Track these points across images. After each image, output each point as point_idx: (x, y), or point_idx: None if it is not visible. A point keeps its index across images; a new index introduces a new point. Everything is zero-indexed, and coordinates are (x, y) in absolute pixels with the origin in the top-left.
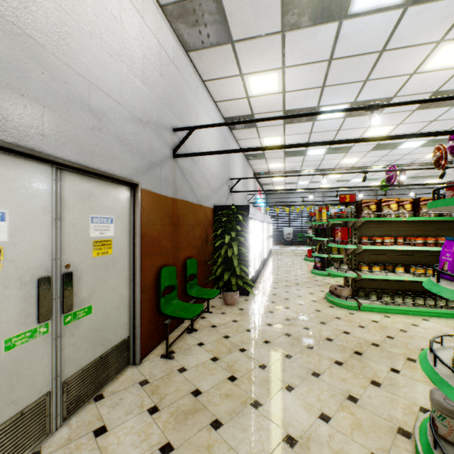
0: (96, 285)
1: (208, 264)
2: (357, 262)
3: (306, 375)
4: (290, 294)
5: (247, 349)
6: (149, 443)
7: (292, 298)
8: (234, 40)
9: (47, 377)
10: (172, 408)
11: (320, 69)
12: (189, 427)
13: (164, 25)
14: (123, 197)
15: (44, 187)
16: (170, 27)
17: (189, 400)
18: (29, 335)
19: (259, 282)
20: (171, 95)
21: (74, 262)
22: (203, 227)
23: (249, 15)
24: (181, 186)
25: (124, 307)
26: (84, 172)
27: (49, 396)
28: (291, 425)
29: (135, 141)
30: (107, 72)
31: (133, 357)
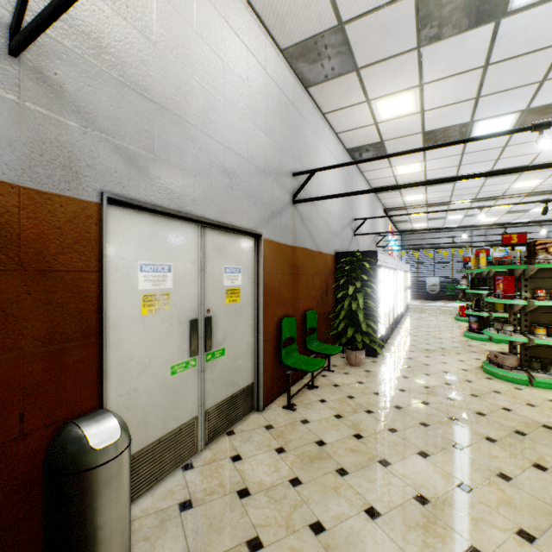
0: (228, 330)
1: (329, 318)
2: (530, 323)
3: (446, 446)
4: (431, 359)
5: (375, 411)
6: (279, 475)
7: (434, 364)
8: (359, 67)
9: (195, 403)
10: (298, 451)
11: (471, 79)
12: (315, 469)
13: (284, 68)
14: (248, 248)
15: (193, 243)
16: (290, 68)
17: (313, 448)
18: (184, 365)
19: (390, 343)
20: (290, 139)
21: (212, 307)
22: (323, 276)
23: (377, 39)
24: (300, 233)
25: (249, 354)
26: (220, 228)
27: (196, 420)
28: (423, 486)
29: (259, 193)
30: (237, 133)
31: (257, 403)
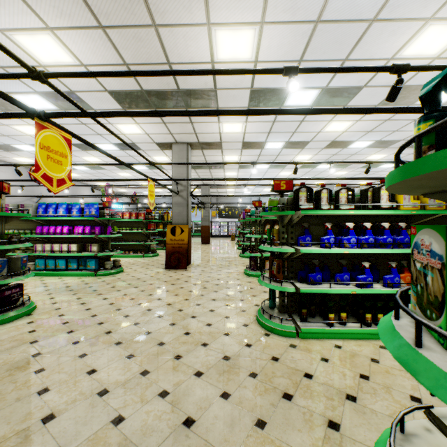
0: None
1: None
2: None
3: None
4: None
5: None
6: None
7: None
8: None
9: None
10: None
11: None
12: None
13: None
14: None
15: None
16: None
17: None
18: None
19: None
20: None
21: None
22: None
23: None
24: None
25: None
26: None
27: None
28: None
29: None
30: None
31: None
